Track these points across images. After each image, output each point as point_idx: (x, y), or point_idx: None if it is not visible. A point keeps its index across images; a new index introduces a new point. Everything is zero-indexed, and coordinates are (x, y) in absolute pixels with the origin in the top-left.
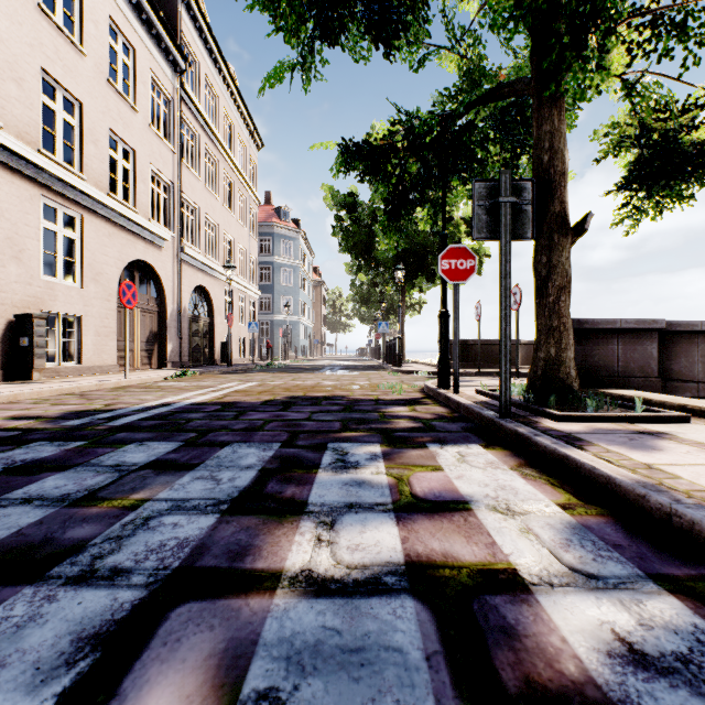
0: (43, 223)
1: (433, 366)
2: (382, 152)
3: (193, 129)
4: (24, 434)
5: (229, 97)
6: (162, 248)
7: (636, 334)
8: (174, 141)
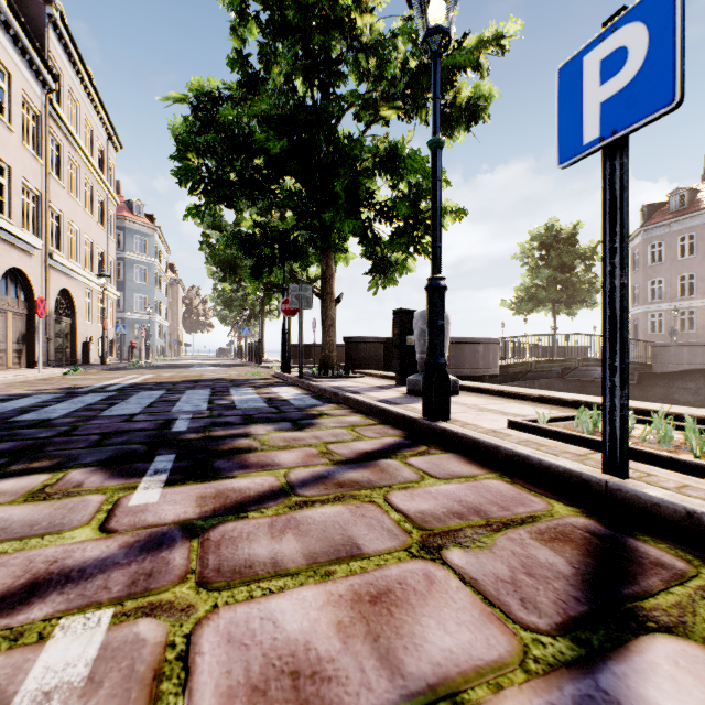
0: None
1: None
2: (250, 243)
3: (58, 139)
4: (72, 393)
5: (90, 103)
6: (32, 255)
7: (374, 344)
8: (42, 154)
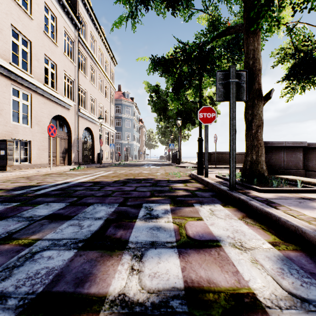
0: (12, 97)
1: (194, 164)
2: (171, 62)
3: (84, 55)
4: None
5: (101, 41)
6: (69, 109)
7: (292, 149)
8: (75, 60)
